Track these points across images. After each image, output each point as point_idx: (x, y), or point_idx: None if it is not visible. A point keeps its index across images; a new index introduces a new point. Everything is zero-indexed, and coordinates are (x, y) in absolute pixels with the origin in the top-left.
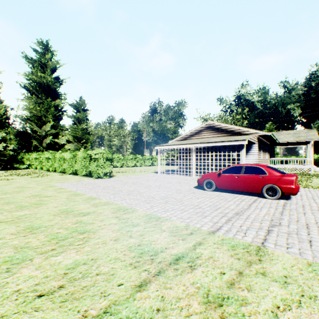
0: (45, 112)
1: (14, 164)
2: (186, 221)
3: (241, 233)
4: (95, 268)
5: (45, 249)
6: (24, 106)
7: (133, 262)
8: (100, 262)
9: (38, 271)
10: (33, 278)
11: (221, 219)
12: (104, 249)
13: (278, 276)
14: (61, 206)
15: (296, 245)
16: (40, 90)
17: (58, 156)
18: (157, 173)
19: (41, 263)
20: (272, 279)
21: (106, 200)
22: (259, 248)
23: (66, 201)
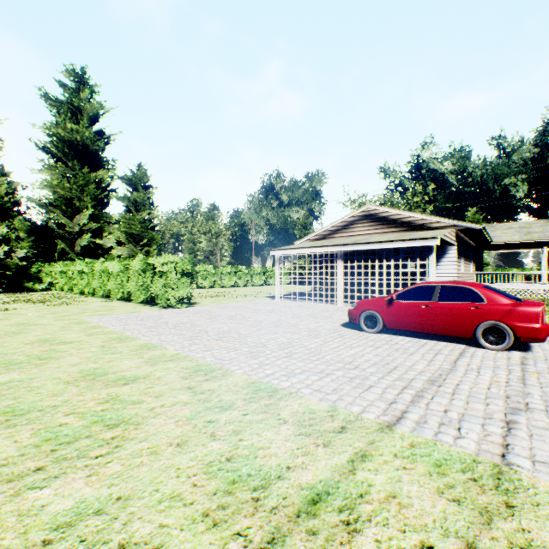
0: (78, 192)
1: (24, 283)
2: (330, 398)
3: (451, 429)
4: (121, 528)
5: (21, 469)
6: (43, 181)
7: (212, 510)
8: (135, 507)
9: None
10: None
11: (402, 394)
12: (150, 471)
13: None
14: (86, 363)
15: None
16: (70, 154)
17: (99, 269)
18: (273, 299)
19: None
20: None
21: (175, 351)
22: (500, 472)
23: (98, 352)
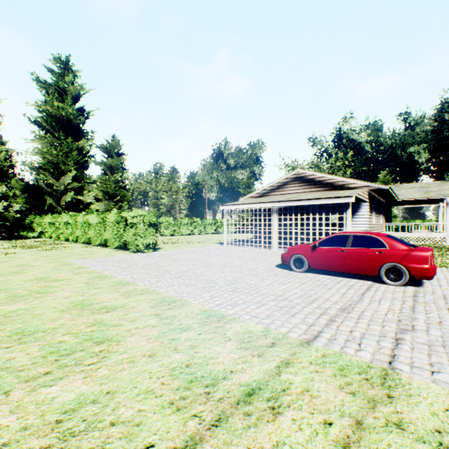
0: (64, 157)
1: (19, 232)
2: (264, 322)
3: (354, 344)
4: (111, 412)
5: (34, 373)
6: (35, 149)
7: (176, 400)
8: (120, 398)
9: (12, 416)
10: (1, 432)
11: (319, 319)
12: (130, 374)
13: (426, 430)
14: (75, 296)
15: (447, 367)
16: (57, 126)
17: (81, 220)
18: (222, 245)
19: (21, 400)
20: (417, 438)
21: (145, 286)
22: (386, 374)
23: (84, 287)
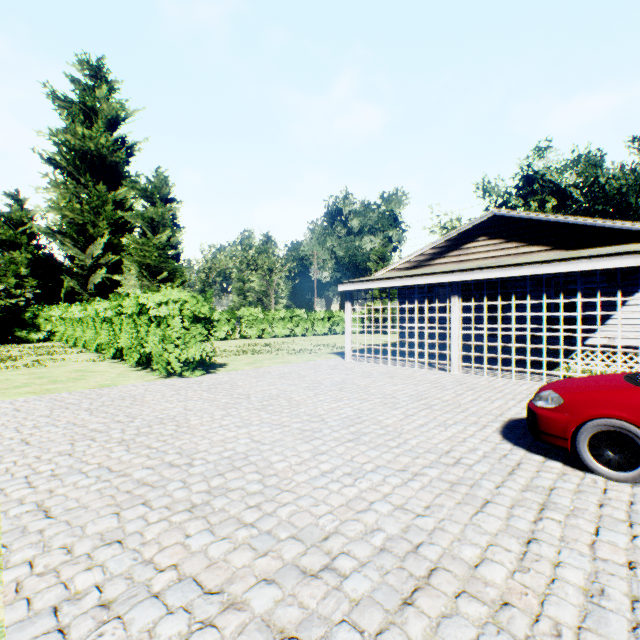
0: (92, 215)
1: (16, 331)
2: None
3: None
4: None
5: None
6: (48, 202)
7: None
8: None
9: None
10: None
11: None
12: None
13: None
14: None
15: None
16: (83, 167)
17: (92, 312)
18: (343, 358)
19: None
20: None
21: None
22: None
23: None
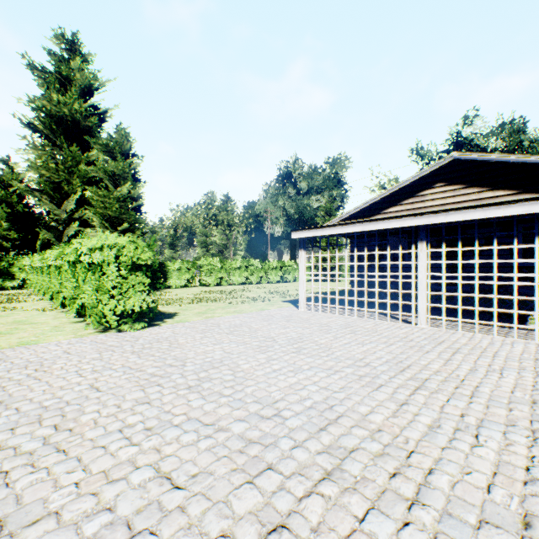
0: (66, 174)
1: None
2: None
3: None
4: None
5: None
6: (25, 162)
7: None
8: None
9: None
10: None
11: None
12: None
13: None
14: None
15: None
16: (58, 131)
17: (49, 261)
18: (296, 306)
19: None
20: None
21: None
22: None
23: None
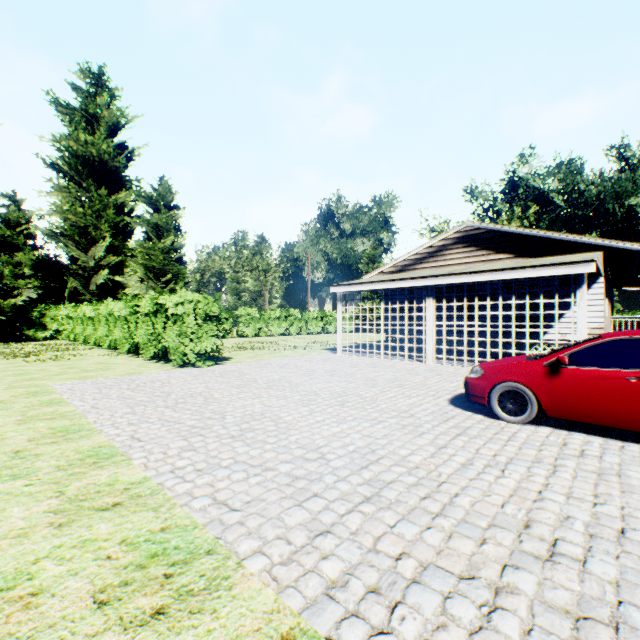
0: (94, 218)
1: (23, 330)
2: None
3: None
4: None
5: None
6: (51, 205)
7: None
8: None
9: None
10: None
11: None
12: None
13: None
14: None
15: None
16: (84, 172)
17: (105, 312)
18: (334, 352)
19: None
20: None
21: (142, 471)
22: None
23: None
